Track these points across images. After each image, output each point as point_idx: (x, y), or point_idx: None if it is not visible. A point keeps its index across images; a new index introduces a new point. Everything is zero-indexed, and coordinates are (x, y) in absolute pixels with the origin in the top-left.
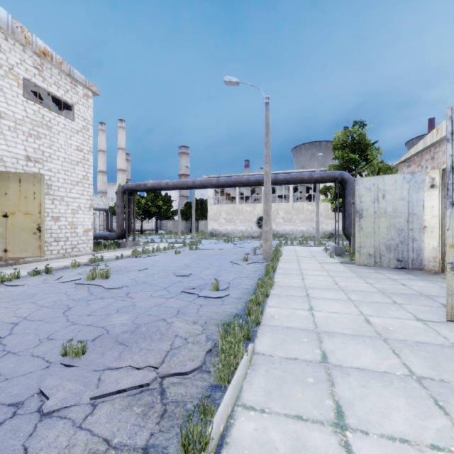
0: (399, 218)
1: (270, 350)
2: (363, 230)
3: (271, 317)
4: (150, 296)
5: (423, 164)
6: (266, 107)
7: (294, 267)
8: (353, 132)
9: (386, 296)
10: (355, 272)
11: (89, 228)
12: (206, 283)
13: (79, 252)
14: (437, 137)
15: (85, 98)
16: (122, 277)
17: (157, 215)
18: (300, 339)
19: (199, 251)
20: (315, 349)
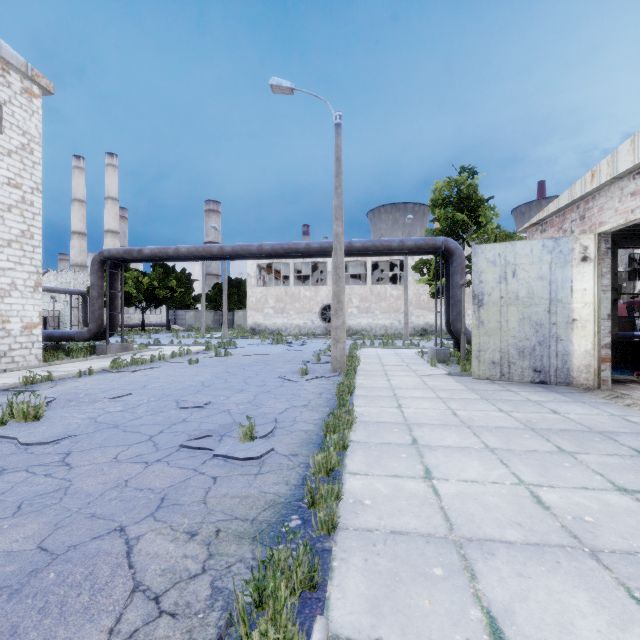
0: (537, 306)
1: (367, 620)
2: (484, 325)
3: (357, 503)
4: (112, 459)
5: (567, 226)
6: (336, 131)
7: (382, 384)
8: (460, 182)
9: (543, 438)
10: (475, 390)
11: (35, 322)
12: (232, 422)
13: (14, 365)
14: (592, 185)
15: (26, 97)
16: (73, 413)
17: (168, 302)
18: (427, 570)
19: (231, 358)
20: (468, 605)
